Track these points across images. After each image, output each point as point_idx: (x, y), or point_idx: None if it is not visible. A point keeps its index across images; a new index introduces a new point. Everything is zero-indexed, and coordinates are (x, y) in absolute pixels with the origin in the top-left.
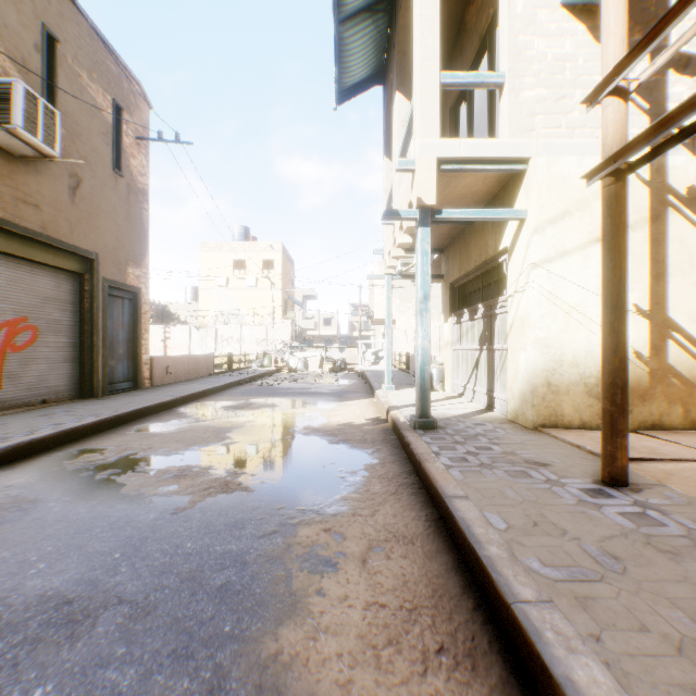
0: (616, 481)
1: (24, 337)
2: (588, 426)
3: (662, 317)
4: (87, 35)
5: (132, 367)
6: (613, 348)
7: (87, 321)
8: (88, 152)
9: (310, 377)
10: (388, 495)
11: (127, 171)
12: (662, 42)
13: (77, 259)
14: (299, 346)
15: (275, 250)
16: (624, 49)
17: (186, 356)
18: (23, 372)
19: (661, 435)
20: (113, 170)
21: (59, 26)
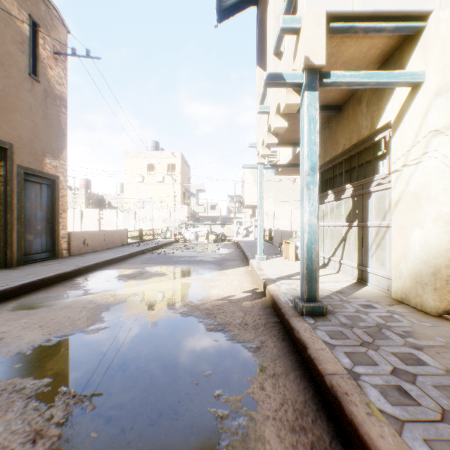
0: None
1: None
2: None
3: None
4: None
5: (50, 240)
6: None
7: (2, 201)
8: (1, 55)
9: (199, 247)
10: None
11: (45, 78)
12: None
13: None
14: (192, 223)
15: (176, 157)
16: None
17: (102, 231)
18: None
19: None
20: (29, 75)
21: None
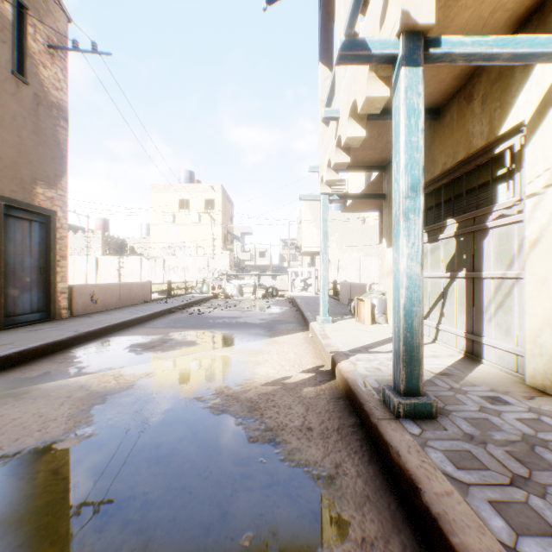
0: None
1: None
2: None
3: None
4: None
5: (44, 296)
6: None
7: None
8: None
9: (243, 304)
10: None
11: (35, 80)
12: None
13: None
14: (234, 274)
15: (216, 191)
16: None
17: (117, 283)
18: None
19: None
20: (13, 73)
21: None
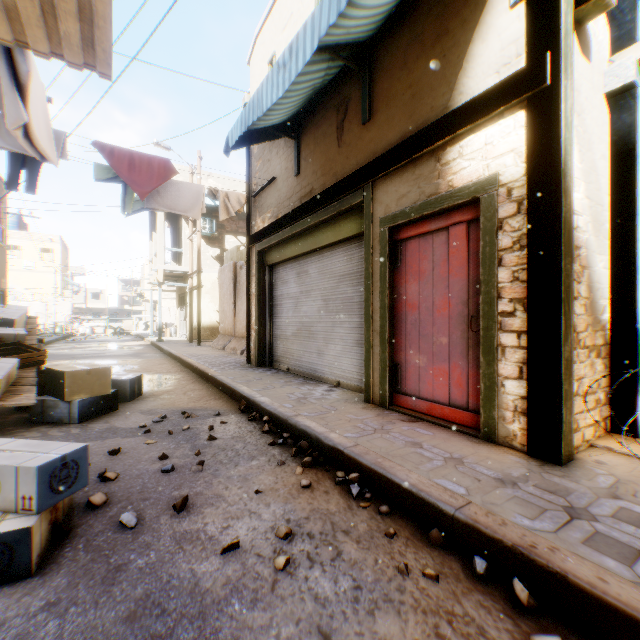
0: (191, 342)
1: None
2: (205, 339)
3: None
4: None
5: None
6: (190, 320)
7: None
8: None
9: (102, 337)
10: (148, 348)
11: None
12: (224, 247)
13: None
14: (89, 319)
15: (55, 241)
16: (192, 270)
17: None
18: None
19: None
20: None
21: None
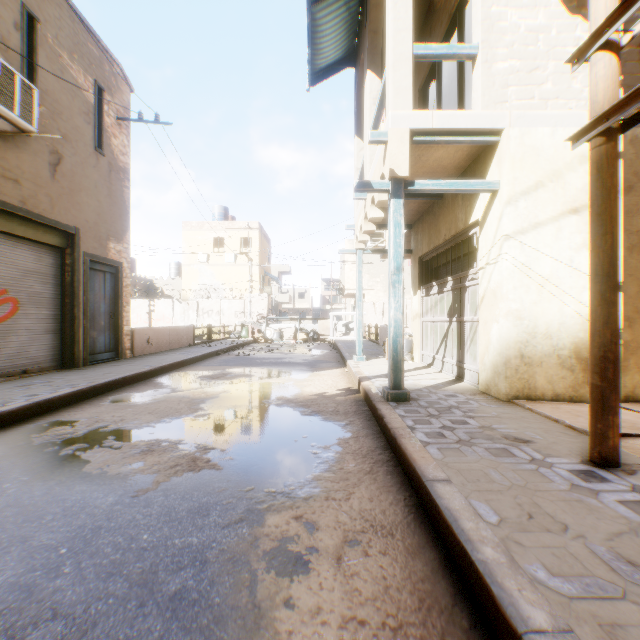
0: (606, 461)
1: (4, 309)
2: (561, 398)
3: (636, 288)
4: (68, 17)
5: (113, 338)
6: (604, 320)
7: (68, 294)
8: (69, 130)
9: (285, 348)
10: (363, 474)
11: (109, 150)
12: (636, 13)
13: (58, 233)
14: (275, 318)
15: (253, 229)
16: (616, 0)
17: (167, 327)
18: (3, 343)
19: (637, 407)
20: (94, 148)
21: (39, 6)
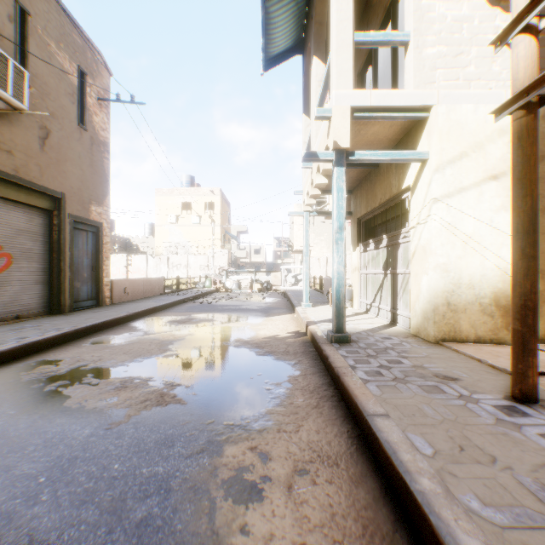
0: (527, 397)
1: None
2: (483, 340)
3: None
4: (55, 11)
5: (95, 288)
6: (524, 272)
7: (56, 250)
8: (56, 109)
9: (242, 296)
10: (311, 408)
11: (91, 126)
12: None
13: (47, 198)
14: (234, 271)
15: (215, 194)
16: None
17: (141, 279)
18: None
19: None
20: (78, 124)
21: (30, 2)
